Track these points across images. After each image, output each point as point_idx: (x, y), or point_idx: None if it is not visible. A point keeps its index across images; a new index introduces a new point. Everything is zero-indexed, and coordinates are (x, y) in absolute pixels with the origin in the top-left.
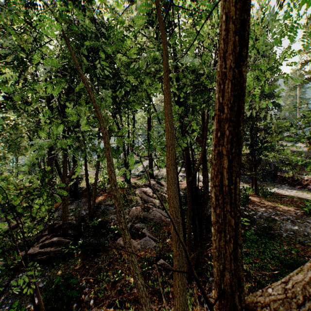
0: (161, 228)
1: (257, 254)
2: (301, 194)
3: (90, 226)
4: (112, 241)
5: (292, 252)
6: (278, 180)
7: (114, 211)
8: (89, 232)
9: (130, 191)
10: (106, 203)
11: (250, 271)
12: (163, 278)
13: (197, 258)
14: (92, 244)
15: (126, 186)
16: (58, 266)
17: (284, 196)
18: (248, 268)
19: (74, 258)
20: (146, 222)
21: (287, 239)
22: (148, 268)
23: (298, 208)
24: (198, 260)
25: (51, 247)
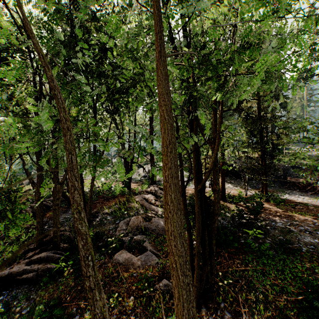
0: (164, 241)
1: (275, 274)
2: (315, 201)
3: None
4: (108, 256)
5: (315, 271)
6: (288, 185)
7: (112, 220)
8: None
9: (131, 198)
10: (104, 212)
11: (270, 295)
12: (166, 303)
13: (206, 279)
14: None
15: (126, 192)
16: (46, 287)
17: (297, 203)
18: (266, 291)
19: (64, 276)
20: (147, 234)
21: (308, 255)
22: (149, 291)
23: (315, 217)
24: (207, 281)
25: (39, 263)
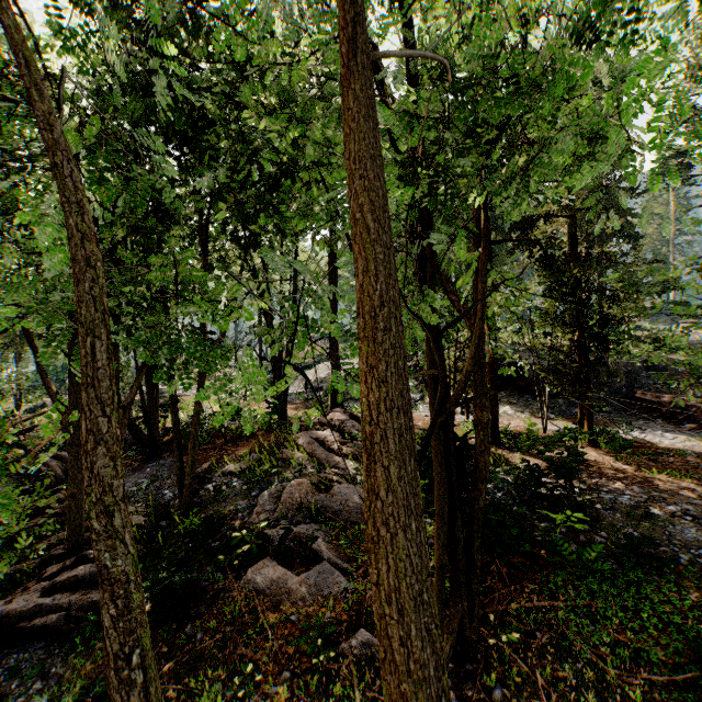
0: (360, 538)
1: (619, 617)
2: (701, 445)
3: (181, 531)
4: (233, 573)
5: None
6: (637, 409)
7: (244, 489)
8: (178, 546)
9: (287, 437)
10: (226, 470)
11: (609, 670)
12: (366, 689)
13: (460, 630)
14: (178, 587)
15: (277, 425)
16: (88, 646)
17: (661, 451)
18: (600, 661)
19: None
20: (322, 521)
21: (693, 572)
22: (327, 659)
23: None
24: (463, 636)
25: (73, 591)
